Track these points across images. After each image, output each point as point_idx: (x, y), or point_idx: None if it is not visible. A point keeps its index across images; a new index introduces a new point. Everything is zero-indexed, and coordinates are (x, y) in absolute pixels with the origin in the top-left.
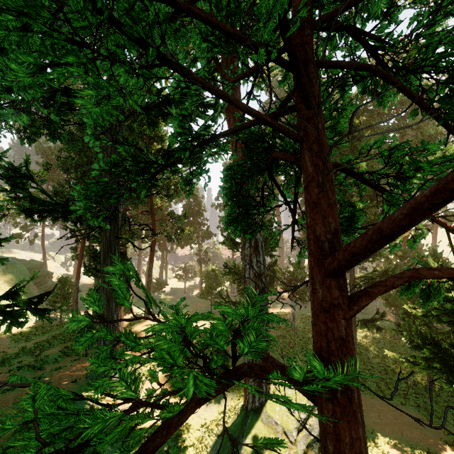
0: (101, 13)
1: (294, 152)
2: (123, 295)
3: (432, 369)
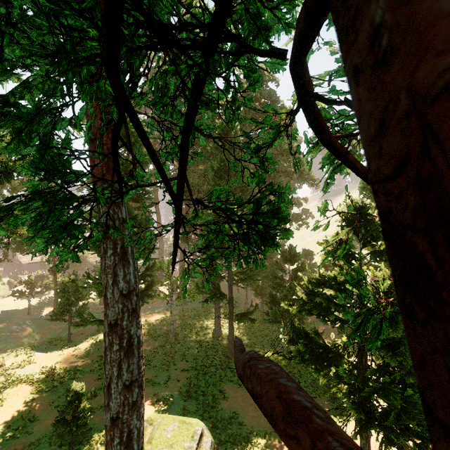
0: None
1: (182, 40)
2: None
3: (304, 362)
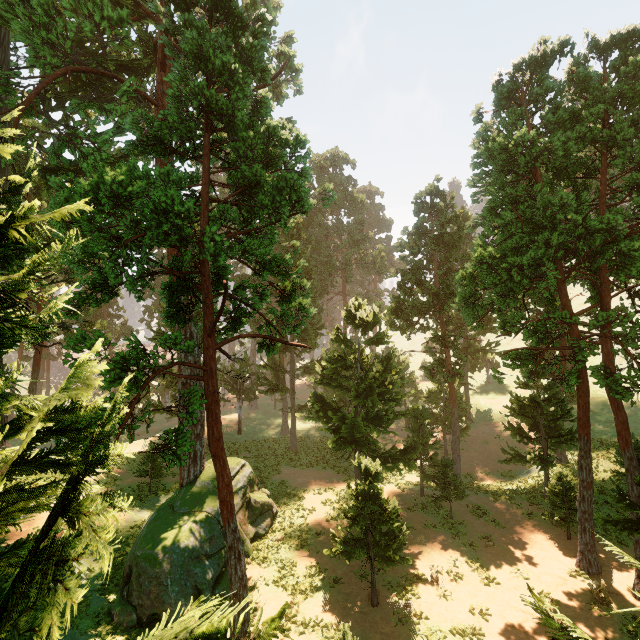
0: (121, 243)
1: None
2: (137, 342)
3: (319, 418)
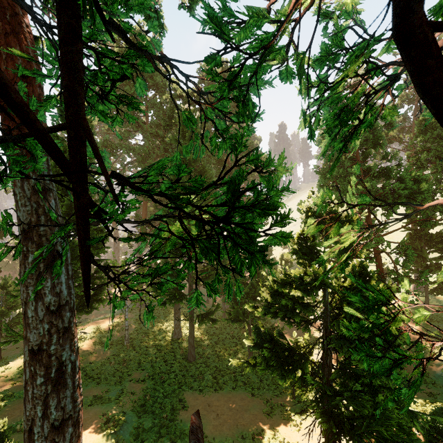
0: None
1: None
2: None
3: (270, 367)
